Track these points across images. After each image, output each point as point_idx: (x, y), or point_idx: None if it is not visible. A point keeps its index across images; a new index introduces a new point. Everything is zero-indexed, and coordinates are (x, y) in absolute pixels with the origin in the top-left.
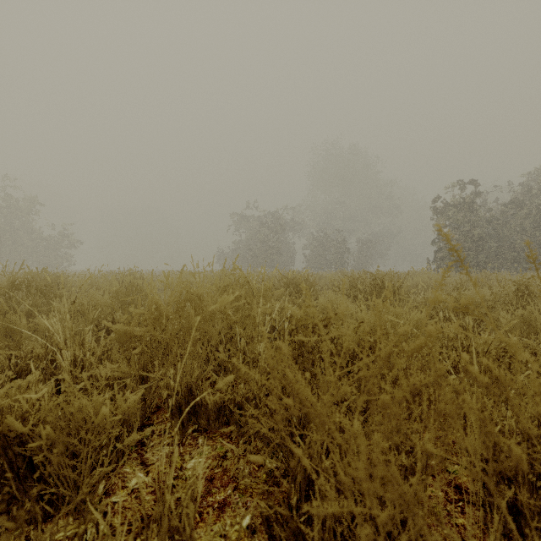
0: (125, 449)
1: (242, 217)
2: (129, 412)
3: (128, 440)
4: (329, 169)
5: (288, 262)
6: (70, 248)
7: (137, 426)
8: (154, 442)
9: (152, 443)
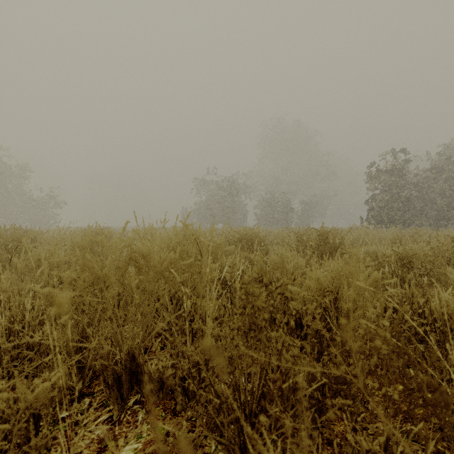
0: (31, 452)
1: (202, 182)
2: (37, 404)
3: (35, 441)
4: (276, 141)
5: (242, 220)
6: (56, 207)
7: (48, 421)
8: (88, 419)
9: (86, 420)
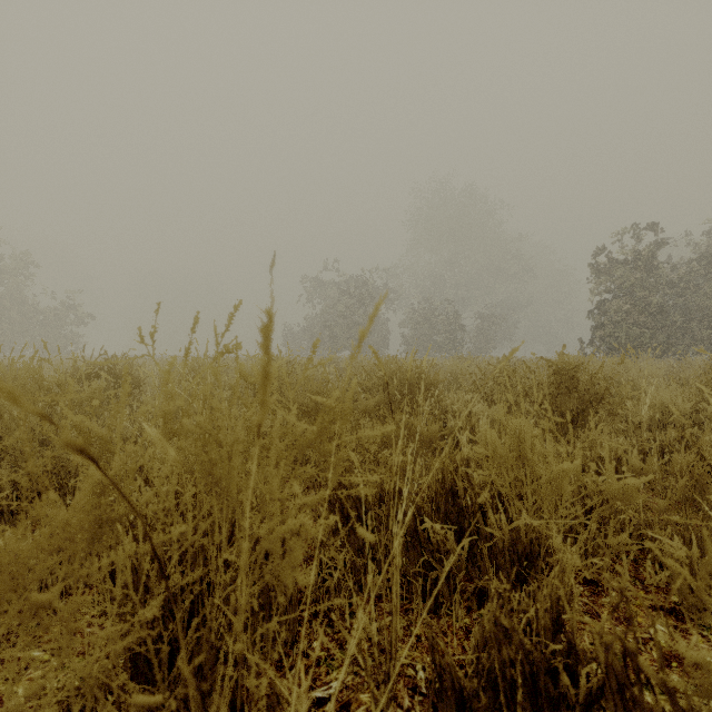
0: None
1: (316, 283)
2: None
3: None
4: (435, 218)
5: (380, 344)
6: (77, 324)
7: None
8: None
9: None
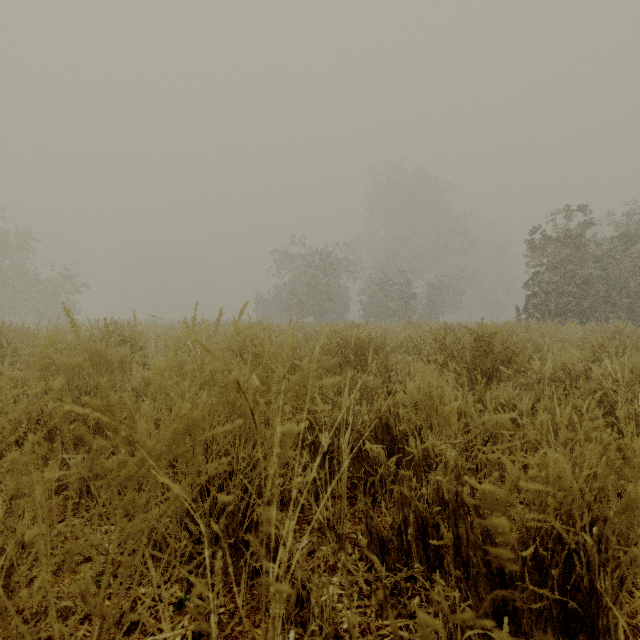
0: None
1: (285, 256)
2: None
3: None
4: (390, 198)
5: (341, 310)
6: (73, 293)
7: None
8: None
9: None
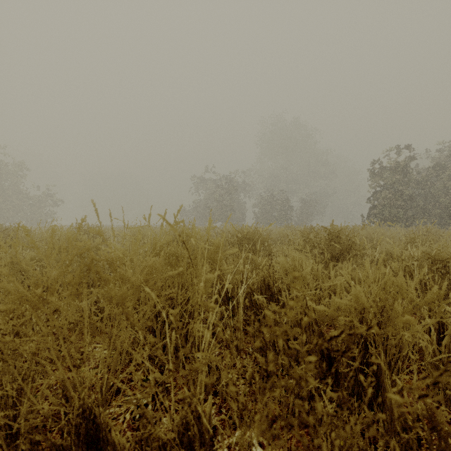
0: None
1: (200, 180)
2: None
3: None
4: (275, 139)
5: (240, 218)
6: (53, 206)
7: None
8: None
9: None
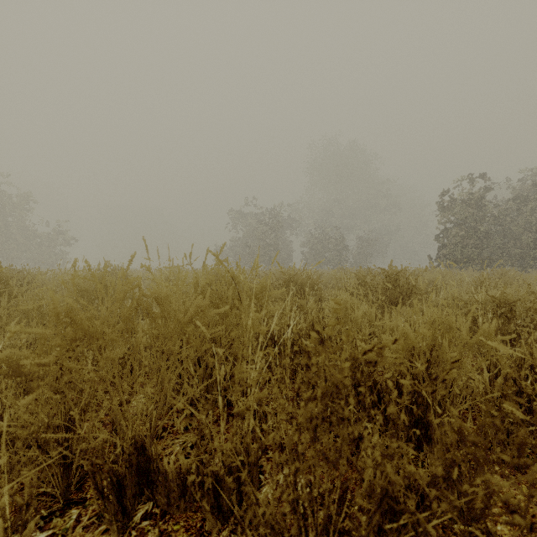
0: None
1: (239, 214)
2: None
3: None
4: (327, 166)
5: (286, 260)
6: (65, 245)
7: None
8: None
9: None
